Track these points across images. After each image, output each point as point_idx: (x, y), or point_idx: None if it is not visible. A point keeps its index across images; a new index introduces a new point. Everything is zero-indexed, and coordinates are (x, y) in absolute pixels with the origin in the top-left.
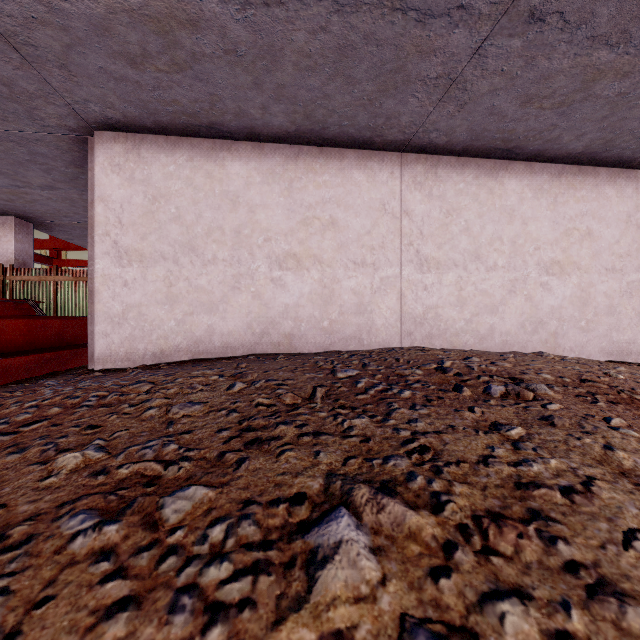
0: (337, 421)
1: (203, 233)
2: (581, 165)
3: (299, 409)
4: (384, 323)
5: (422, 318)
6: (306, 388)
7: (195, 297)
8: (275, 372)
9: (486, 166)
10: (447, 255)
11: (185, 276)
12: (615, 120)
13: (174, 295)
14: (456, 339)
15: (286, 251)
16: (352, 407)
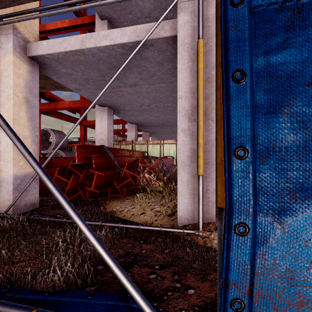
0: None
1: None
2: None
3: None
4: None
5: None
6: None
7: None
8: None
9: None
10: None
11: None
12: None
13: None
14: None
15: None
16: None
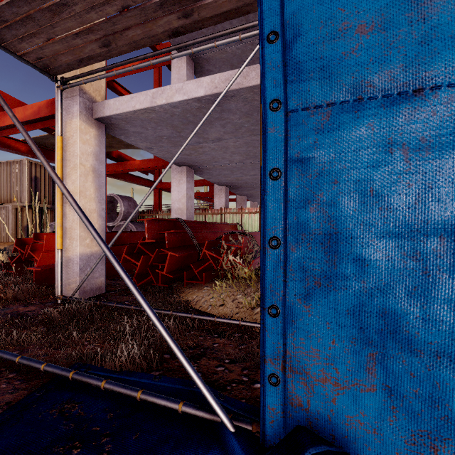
0: None
1: None
2: None
3: None
4: None
5: None
6: None
7: None
8: None
9: None
10: None
11: None
12: None
13: None
14: None
15: None
16: None
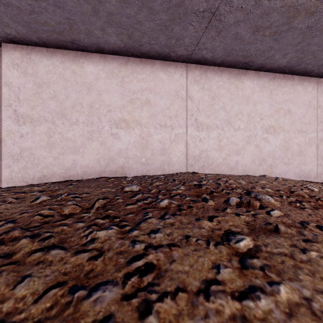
0: (84, 233)
1: (70, 106)
2: (285, 74)
3: (67, 219)
4: (177, 159)
5: (198, 157)
6: (93, 200)
7: (65, 144)
8: (82, 188)
9: (234, 72)
10: (212, 122)
11: (59, 131)
12: (304, 45)
13: (52, 142)
14: (217, 169)
15: (120, 118)
16: (114, 216)
